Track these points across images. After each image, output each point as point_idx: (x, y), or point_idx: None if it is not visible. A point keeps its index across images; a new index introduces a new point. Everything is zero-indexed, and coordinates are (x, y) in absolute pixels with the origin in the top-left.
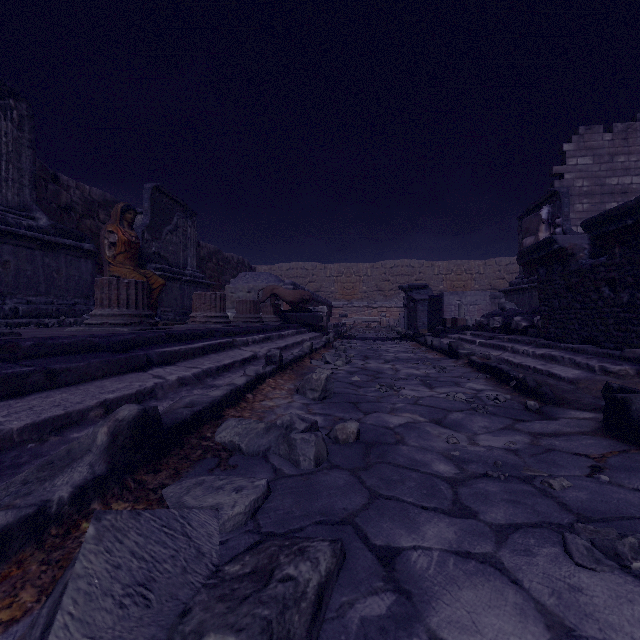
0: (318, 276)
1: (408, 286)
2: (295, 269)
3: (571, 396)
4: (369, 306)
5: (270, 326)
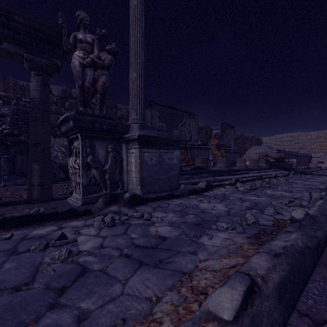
0: (301, 140)
1: None
2: (285, 137)
3: None
4: None
5: (262, 168)
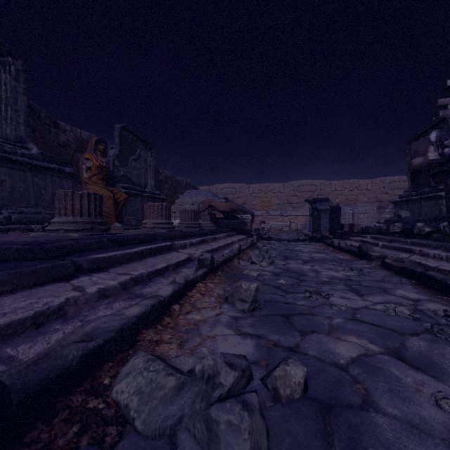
0: (244, 193)
1: (313, 199)
2: (227, 188)
3: None
4: (282, 215)
5: (206, 230)
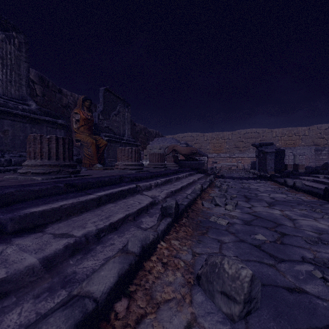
0: (199, 140)
1: (259, 144)
2: (186, 137)
3: None
4: (230, 157)
5: (171, 170)
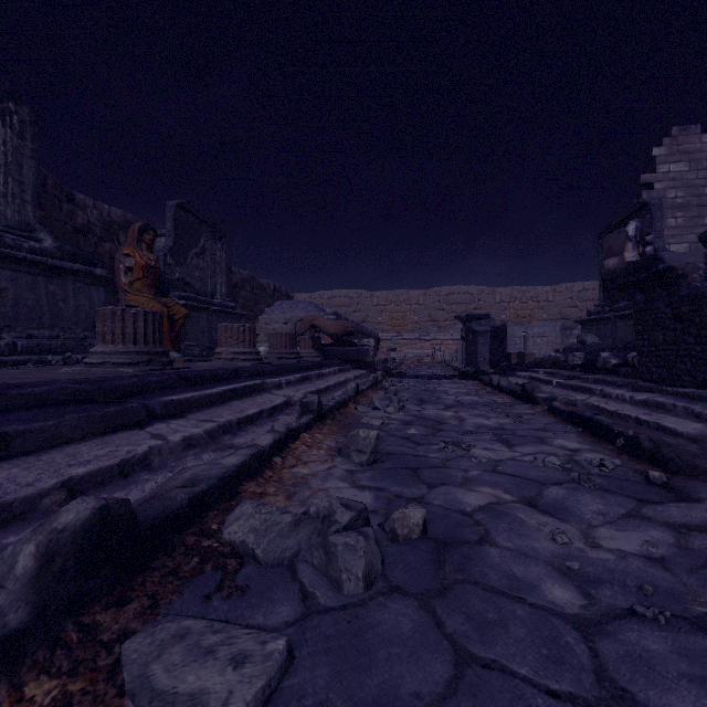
0: (364, 305)
1: (467, 316)
2: (338, 297)
3: (704, 462)
4: (421, 338)
5: (308, 363)
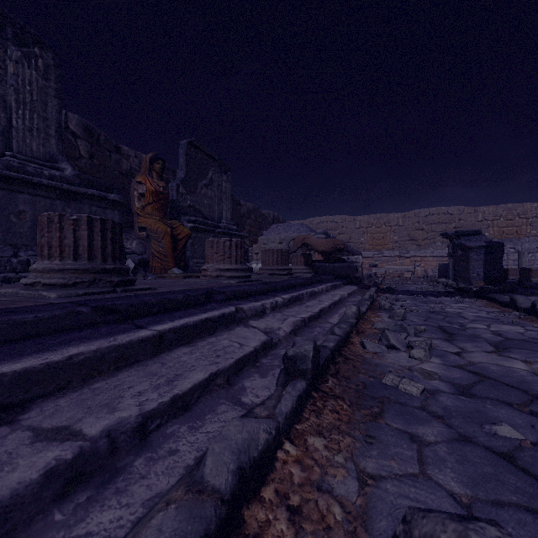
0: (347, 228)
1: (454, 232)
2: (325, 222)
3: None
4: (401, 256)
5: (300, 280)
